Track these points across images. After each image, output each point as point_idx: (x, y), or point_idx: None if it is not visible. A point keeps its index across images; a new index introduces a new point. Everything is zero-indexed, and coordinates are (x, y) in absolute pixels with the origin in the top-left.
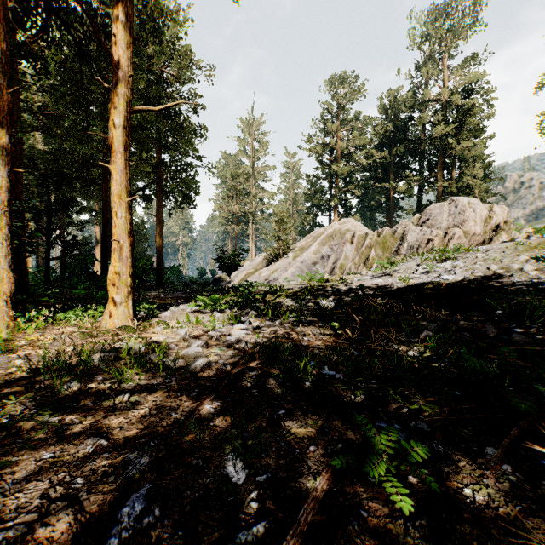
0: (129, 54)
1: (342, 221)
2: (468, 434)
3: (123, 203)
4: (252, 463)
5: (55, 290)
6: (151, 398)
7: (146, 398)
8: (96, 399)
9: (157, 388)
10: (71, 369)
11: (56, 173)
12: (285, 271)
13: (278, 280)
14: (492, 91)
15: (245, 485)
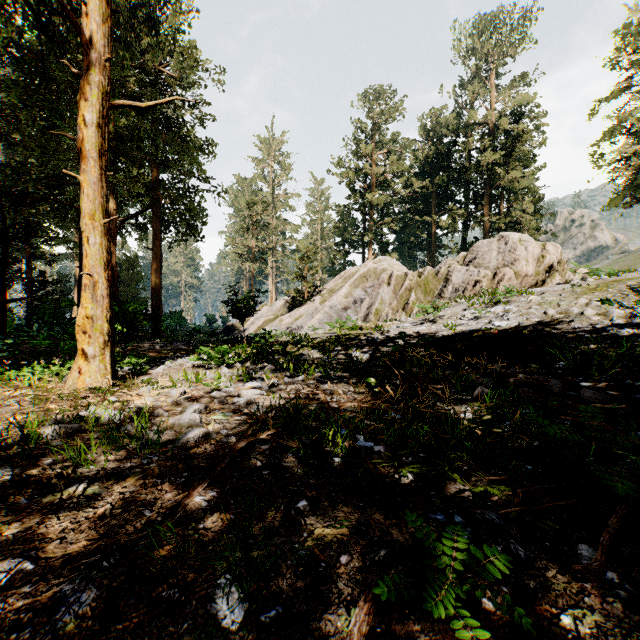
0: (106, 30)
1: (378, 260)
2: (552, 526)
3: (98, 226)
4: (253, 597)
5: (10, 341)
6: (117, 488)
7: (111, 488)
8: (35, 494)
9: (129, 474)
10: (8, 448)
11: (16, 190)
12: (311, 317)
13: (303, 328)
14: (543, 116)
15: (242, 631)
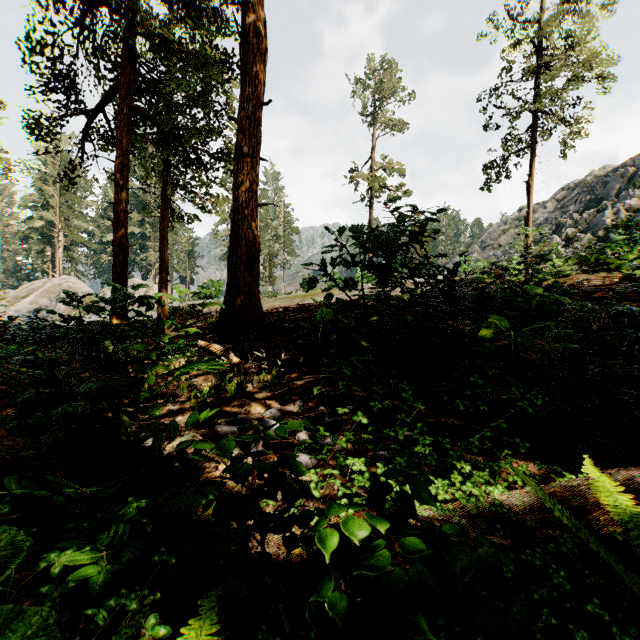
0: None
1: (63, 278)
2: None
3: None
4: None
5: None
6: None
7: None
8: None
9: None
10: None
11: None
12: None
13: None
14: None
15: None
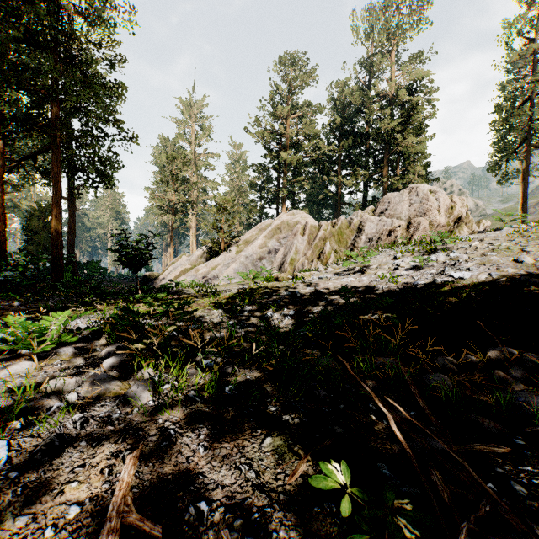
0: None
1: (291, 213)
2: None
3: None
4: None
5: None
6: None
7: None
8: None
9: None
10: None
11: None
12: (227, 267)
13: (219, 278)
14: (432, 92)
15: None
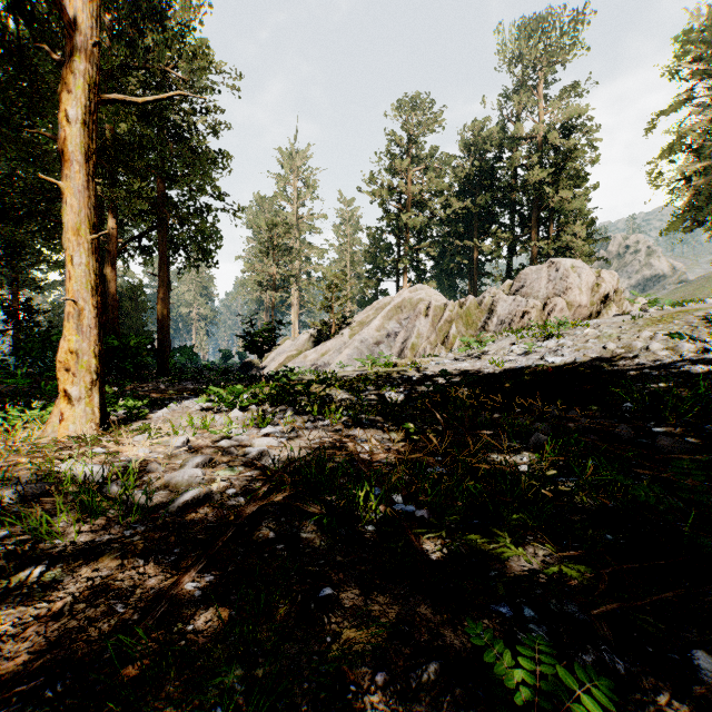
0: (94, 10)
1: (414, 288)
2: (651, 622)
3: (84, 243)
4: None
5: None
6: (86, 572)
7: (78, 572)
8: None
9: (104, 551)
10: None
11: None
12: (339, 353)
13: (330, 365)
14: (596, 130)
15: None
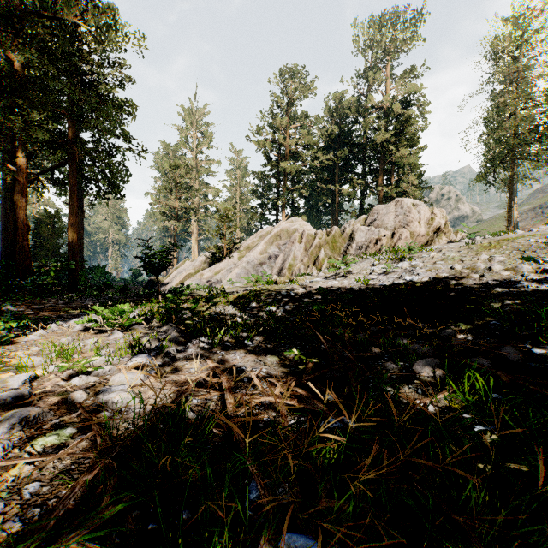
0: None
1: (290, 220)
2: None
3: None
4: None
5: None
6: None
7: None
8: None
9: None
10: None
11: None
12: (230, 272)
13: (222, 282)
14: (425, 105)
15: None
